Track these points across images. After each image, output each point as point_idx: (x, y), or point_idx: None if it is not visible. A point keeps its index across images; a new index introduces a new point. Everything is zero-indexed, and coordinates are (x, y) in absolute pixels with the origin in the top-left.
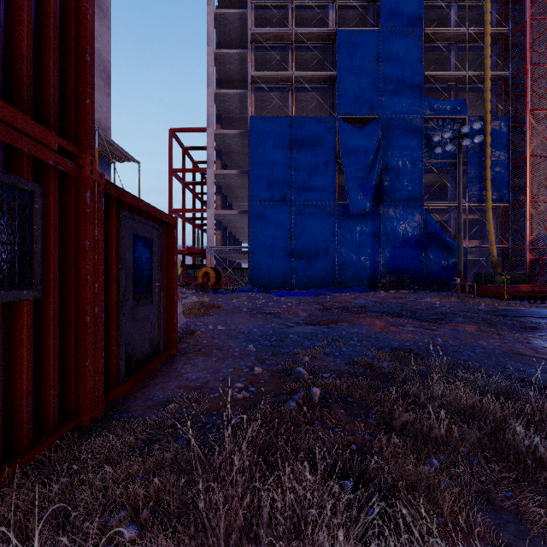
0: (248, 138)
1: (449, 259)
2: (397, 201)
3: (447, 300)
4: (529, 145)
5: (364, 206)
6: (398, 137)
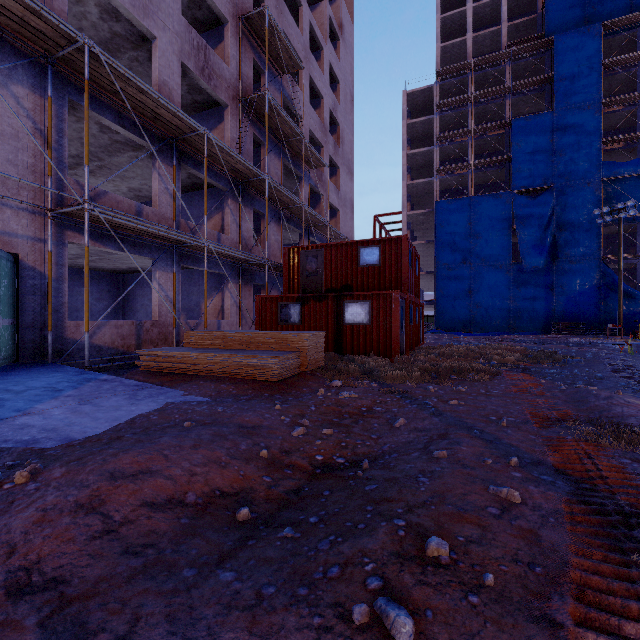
0: (434, 215)
1: (630, 307)
2: (573, 257)
3: (588, 339)
4: None
5: (537, 264)
6: (574, 200)
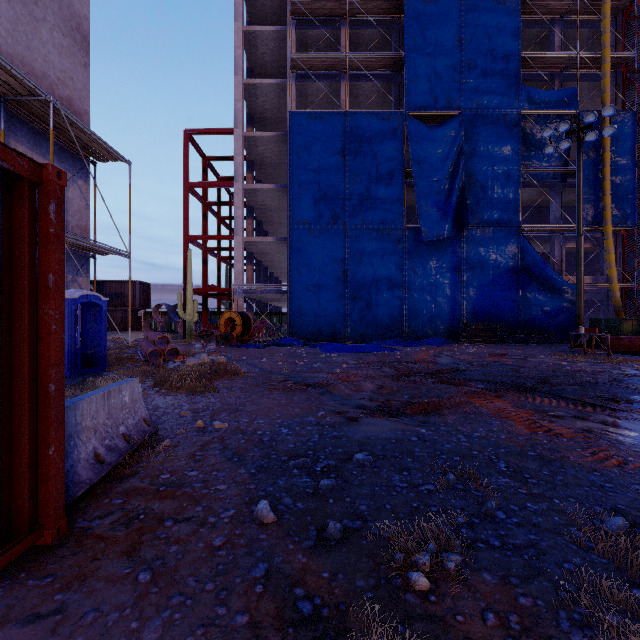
0: (287, 141)
1: (554, 301)
2: (486, 224)
3: (574, 359)
4: None
5: (442, 230)
6: (487, 138)
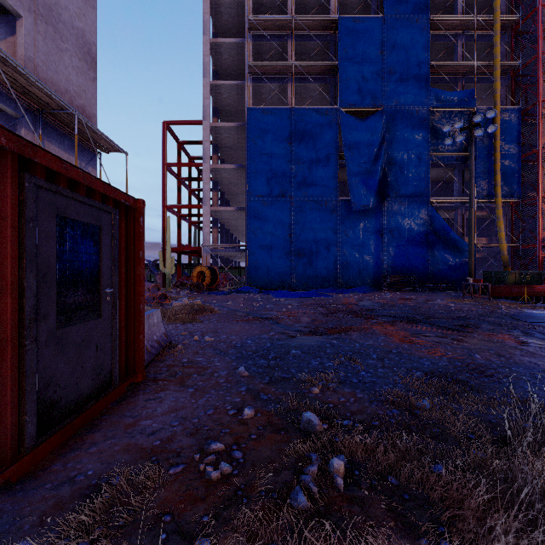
0: (245, 131)
1: (456, 258)
2: (402, 196)
3: (461, 302)
4: (541, 138)
5: (367, 202)
6: (403, 129)
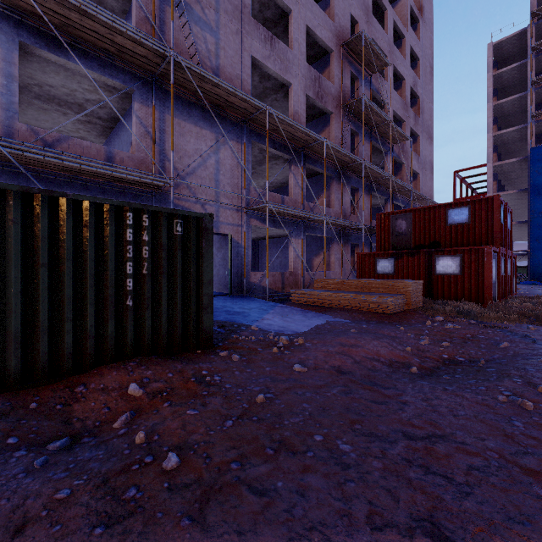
0: (527, 162)
1: None
2: None
3: None
4: None
5: None
6: None
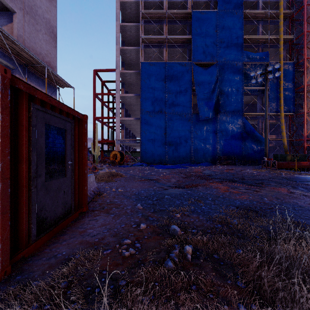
0: (140, 75)
1: (258, 146)
2: (228, 112)
3: (260, 171)
4: (306, 79)
5: (208, 115)
6: (228, 74)
